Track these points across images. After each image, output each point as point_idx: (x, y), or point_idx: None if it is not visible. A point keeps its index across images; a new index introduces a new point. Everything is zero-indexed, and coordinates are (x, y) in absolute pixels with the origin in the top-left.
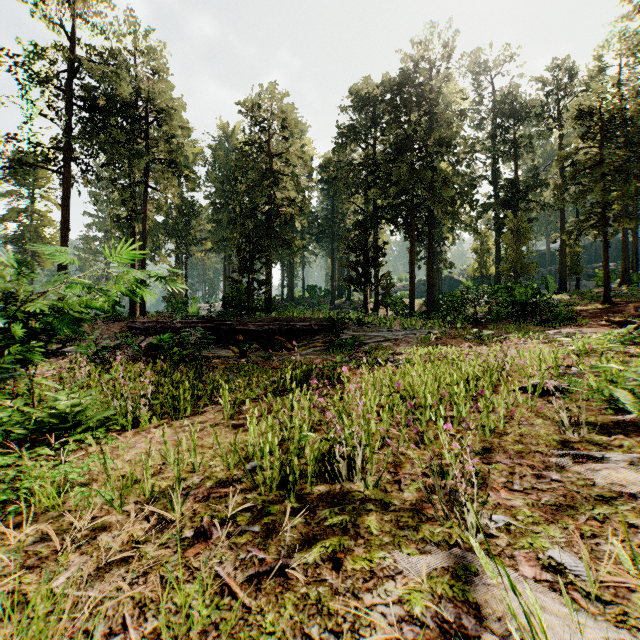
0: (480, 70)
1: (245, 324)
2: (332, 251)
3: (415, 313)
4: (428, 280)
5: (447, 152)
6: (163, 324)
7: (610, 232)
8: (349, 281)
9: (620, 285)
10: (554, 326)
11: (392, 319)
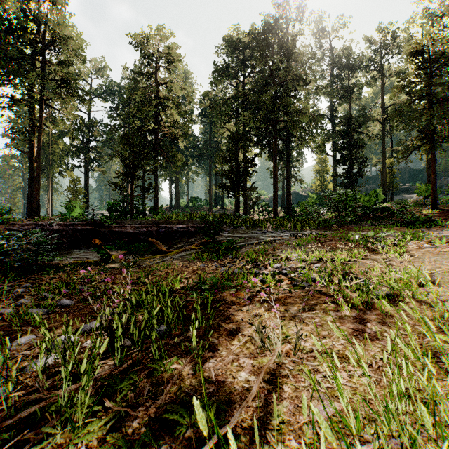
0: (322, 34)
1: (123, 226)
2: (210, 170)
3: (278, 217)
4: (286, 191)
5: (303, 86)
6: (42, 226)
7: (440, 149)
8: (224, 187)
9: (426, 197)
10: (421, 227)
11: (263, 222)
